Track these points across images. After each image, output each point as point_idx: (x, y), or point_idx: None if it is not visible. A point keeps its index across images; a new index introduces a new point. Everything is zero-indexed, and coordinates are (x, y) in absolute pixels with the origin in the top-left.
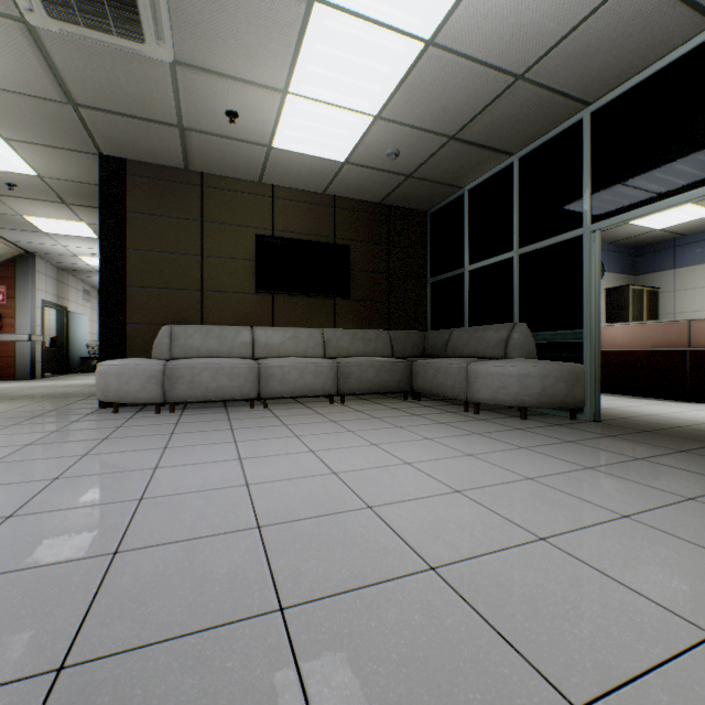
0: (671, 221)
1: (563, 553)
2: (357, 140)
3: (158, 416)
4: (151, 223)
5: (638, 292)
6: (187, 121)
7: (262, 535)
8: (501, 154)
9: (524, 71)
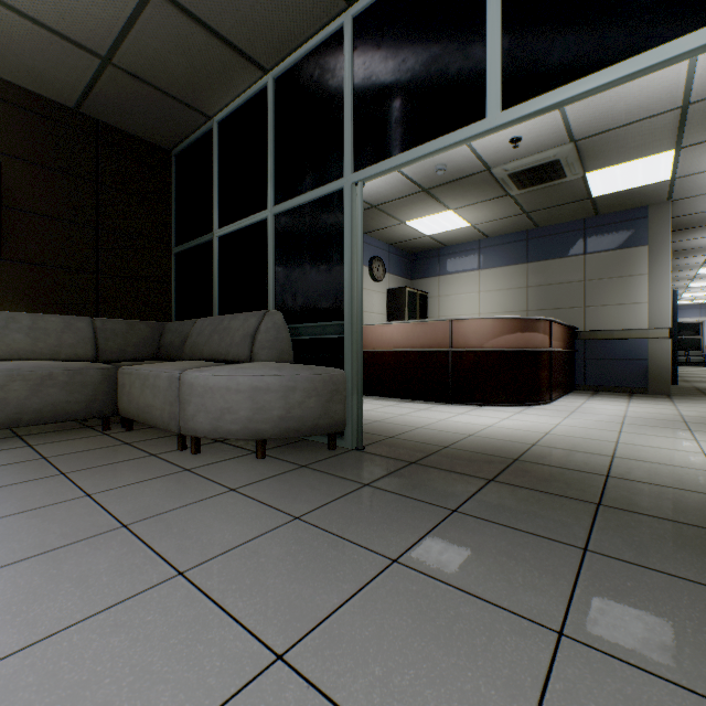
0: (437, 228)
1: None
2: None
3: None
4: None
5: (413, 295)
6: None
7: None
8: (250, 64)
9: None
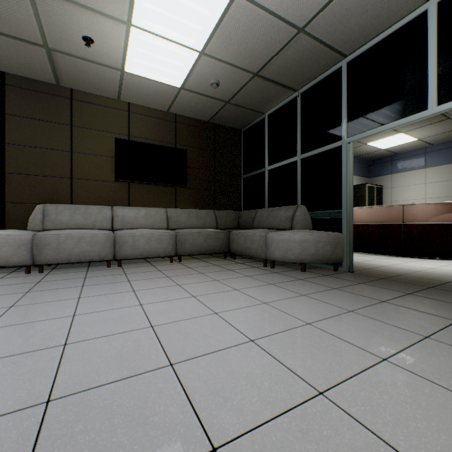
0: (390, 144)
1: (340, 411)
2: (188, 71)
3: (26, 276)
4: (27, 124)
5: (371, 188)
6: (51, 43)
7: (45, 414)
8: (289, 90)
9: (304, 25)
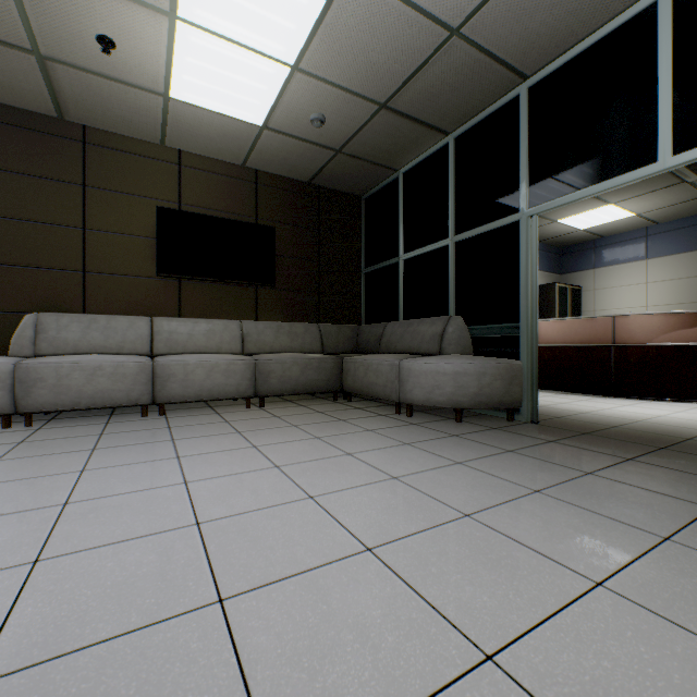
0: (593, 222)
1: None
2: (274, 98)
3: (1, 433)
4: (9, 182)
5: (563, 290)
6: (45, 46)
7: None
8: (436, 132)
9: (460, 23)
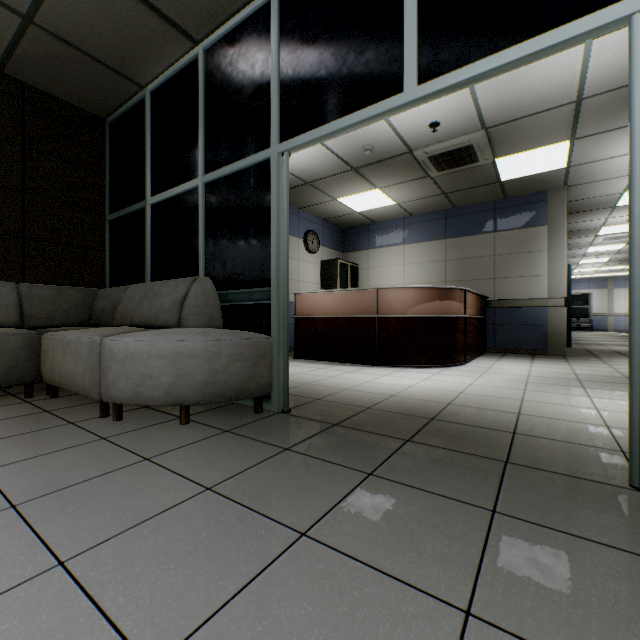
0: (366, 206)
1: None
2: None
3: None
4: None
5: (345, 266)
6: None
7: None
8: (180, 34)
9: None
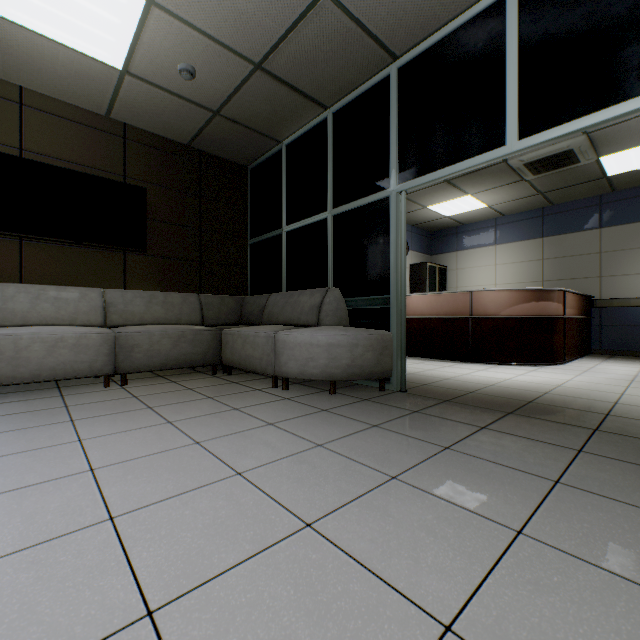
0: (456, 210)
1: None
2: (131, 36)
3: None
4: None
5: (433, 269)
6: None
7: None
8: (315, 105)
9: None
